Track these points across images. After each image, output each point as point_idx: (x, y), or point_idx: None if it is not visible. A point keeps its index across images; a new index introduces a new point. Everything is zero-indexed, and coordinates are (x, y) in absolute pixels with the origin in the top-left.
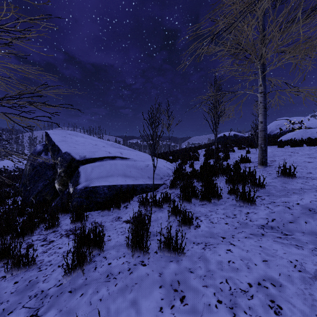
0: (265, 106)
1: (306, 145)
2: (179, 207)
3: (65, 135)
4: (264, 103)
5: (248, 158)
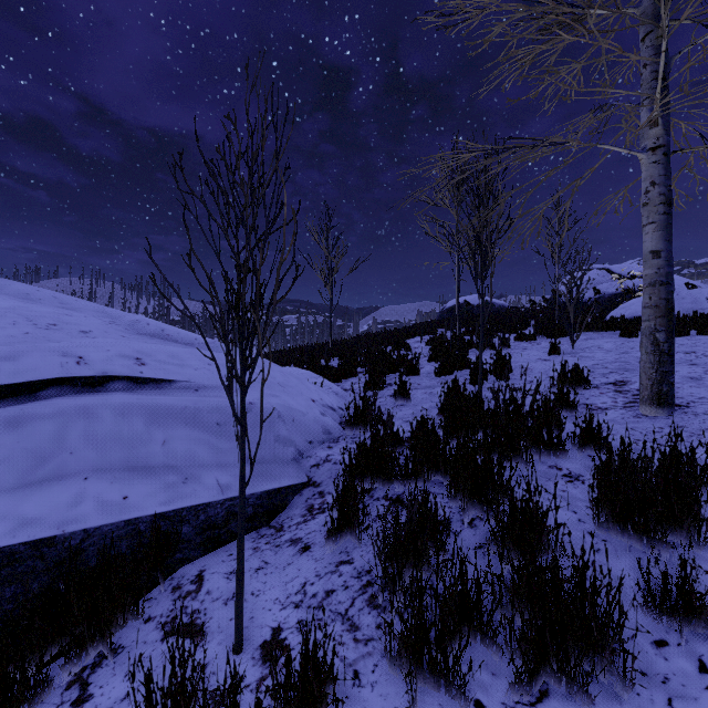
0: (669, 197)
1: (695, 333)
2: None
3: None
4: (665, 187)
5: (583, 374)
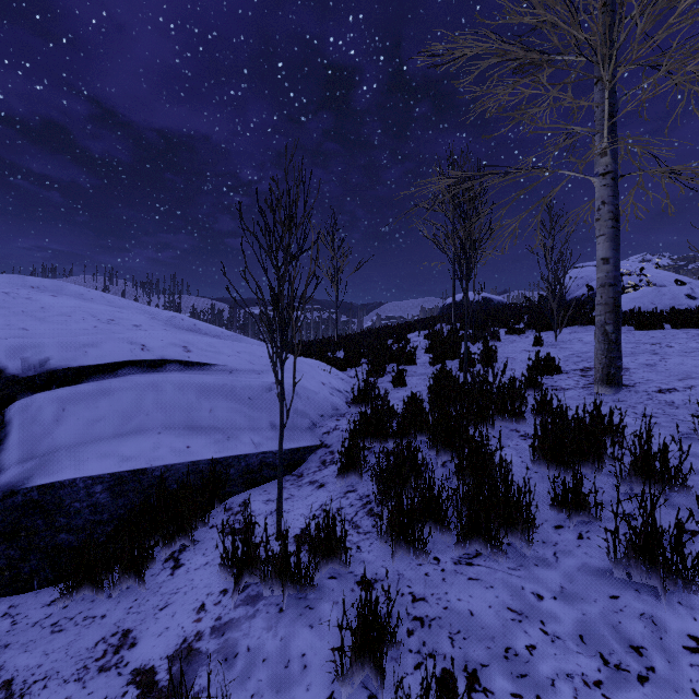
0: (616, 214)
1: (670, 326)
2: (379, 581)
3: (10, 289)
4: (613, 206)
5: (555, 362)
